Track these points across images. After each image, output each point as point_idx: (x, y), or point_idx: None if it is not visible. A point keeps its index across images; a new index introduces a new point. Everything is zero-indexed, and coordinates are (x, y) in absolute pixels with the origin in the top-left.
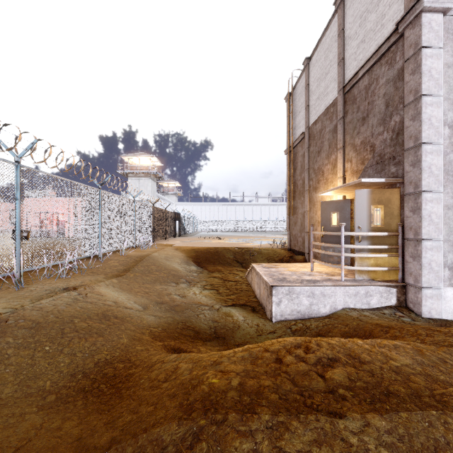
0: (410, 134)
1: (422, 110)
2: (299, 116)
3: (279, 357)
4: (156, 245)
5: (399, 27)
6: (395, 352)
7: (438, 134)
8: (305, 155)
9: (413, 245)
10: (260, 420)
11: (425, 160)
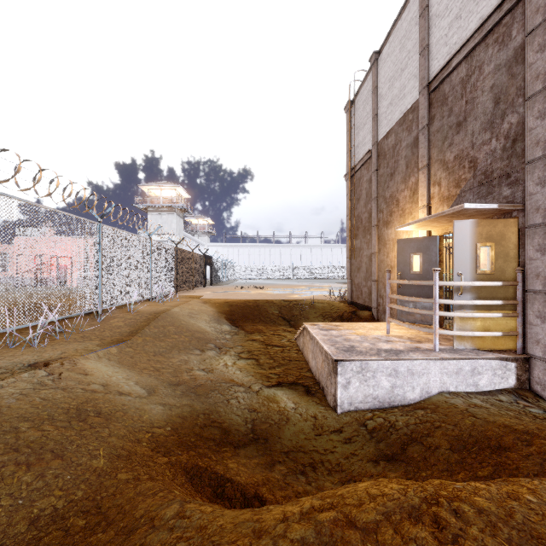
0: (537, 139)
1: None
2: (363, 130)
3: None
4: (179, 297)
5: None
6: None
7: None
8: (372, 179)
9: (541, 300)
10: None
11: None
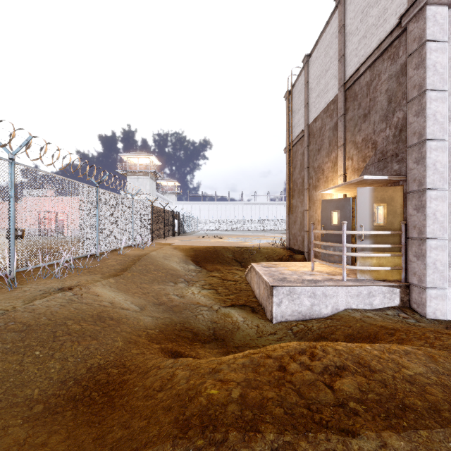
0: (414, 131)
1: (427, 105)
2: (298, 114)
3: (283, 364)
4: (155, 244)
5: (402, 21)
6: (406, 359)
7: (443, 130)
8: (305, 153)
9: (416, 244)
10: (264, 441)
11: (430, 157)
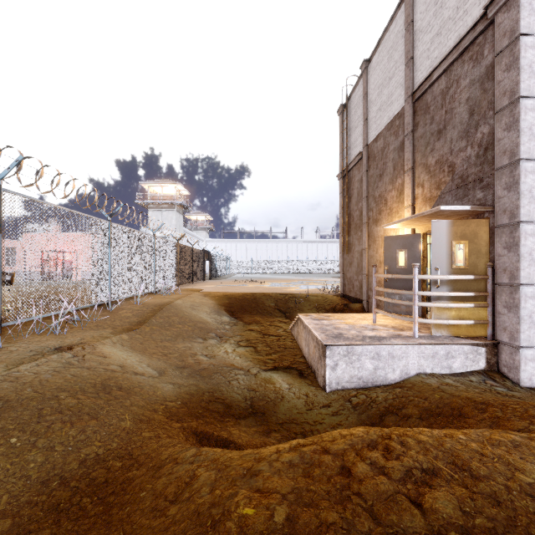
0: (504, 149)
1: (521, 116)
2: (355, 132)
3: (346, 464)
4: (181, 290)
5: (489, 11)
6: (518, 456)
7: None
8: (363, 180)
9: (507, 292)
10: None
11: (525, 181)
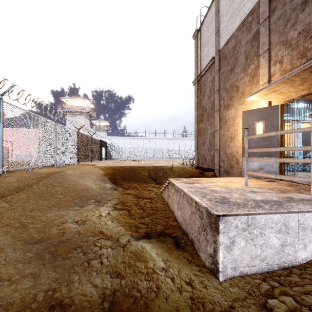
0: None
1: None
2: (207, 46)
3: None
4: (79, 164)
5: None
6: None
7: None
8: (215, 78)
9: None
10: None
11: None
